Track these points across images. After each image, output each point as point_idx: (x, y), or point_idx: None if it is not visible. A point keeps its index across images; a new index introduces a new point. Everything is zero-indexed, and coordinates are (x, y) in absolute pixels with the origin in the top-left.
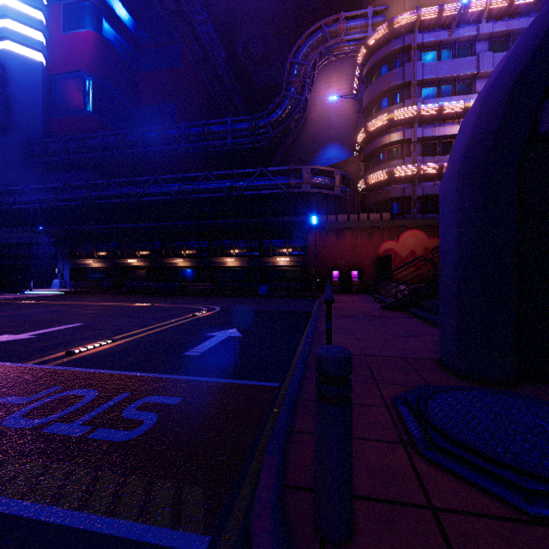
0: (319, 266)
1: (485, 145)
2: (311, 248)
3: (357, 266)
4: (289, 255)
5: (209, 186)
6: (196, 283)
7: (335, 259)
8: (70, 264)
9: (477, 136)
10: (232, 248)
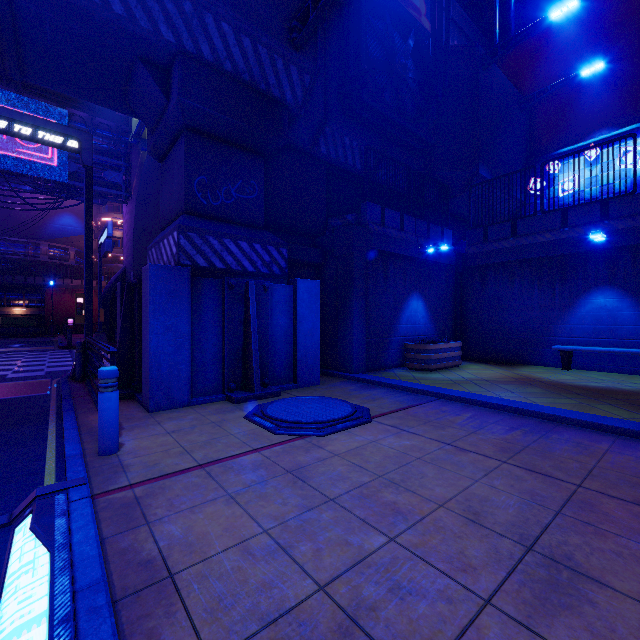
0: (56, 315)
1: (104, 298)
2: (49, 302)
3: None
4: (25, 306)
5: None
6: None
7: (71, 310)
8: None
9: (103, 296)
10: None
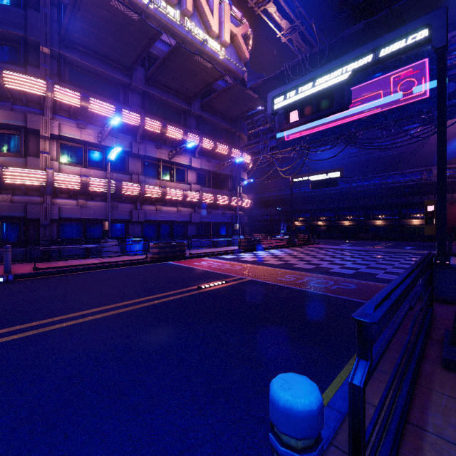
0: None
1: None
2: None
3: None
4: (421, 218)
5: (367, 183)
6: (362, 233)
7: None
8: (287, 224)
9: None
10: (380, 215)
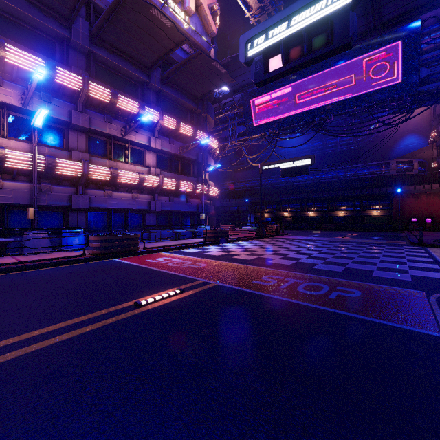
0: (401, 215)
1: None
2: (396, 205)
3: (430, 215)
4: (380, 209)
5: (331, 175)
6: (326, 224)
7: (413, 211)
8: (254, 215)
9: None
10: (343, 206)
